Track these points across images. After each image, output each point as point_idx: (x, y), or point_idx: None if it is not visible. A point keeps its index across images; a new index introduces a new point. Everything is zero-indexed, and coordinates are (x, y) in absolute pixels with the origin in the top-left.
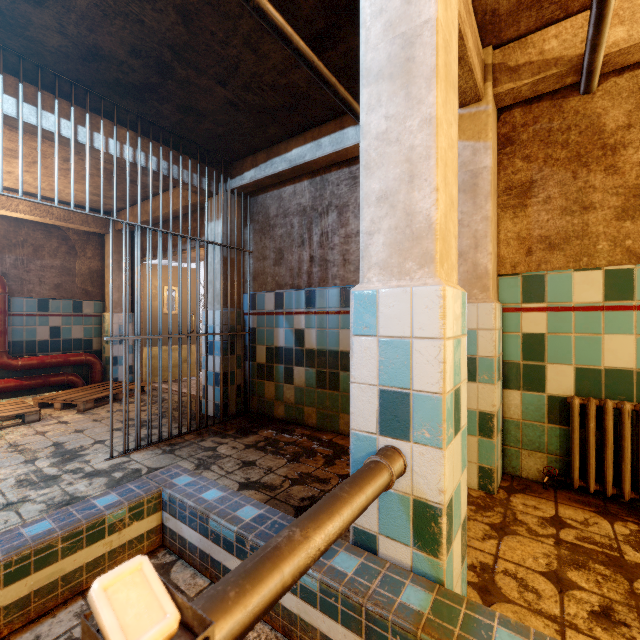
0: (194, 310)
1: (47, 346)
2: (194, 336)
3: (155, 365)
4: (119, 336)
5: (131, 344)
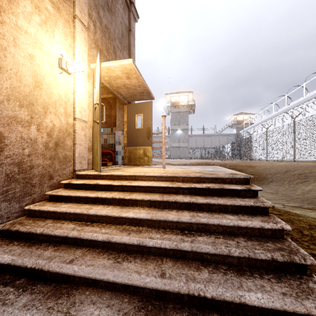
0: (151, 126)
1: (103, 146)
2: (150, 141)
3: (132, 156)
4: (118, 141)
5: (123, 145)
